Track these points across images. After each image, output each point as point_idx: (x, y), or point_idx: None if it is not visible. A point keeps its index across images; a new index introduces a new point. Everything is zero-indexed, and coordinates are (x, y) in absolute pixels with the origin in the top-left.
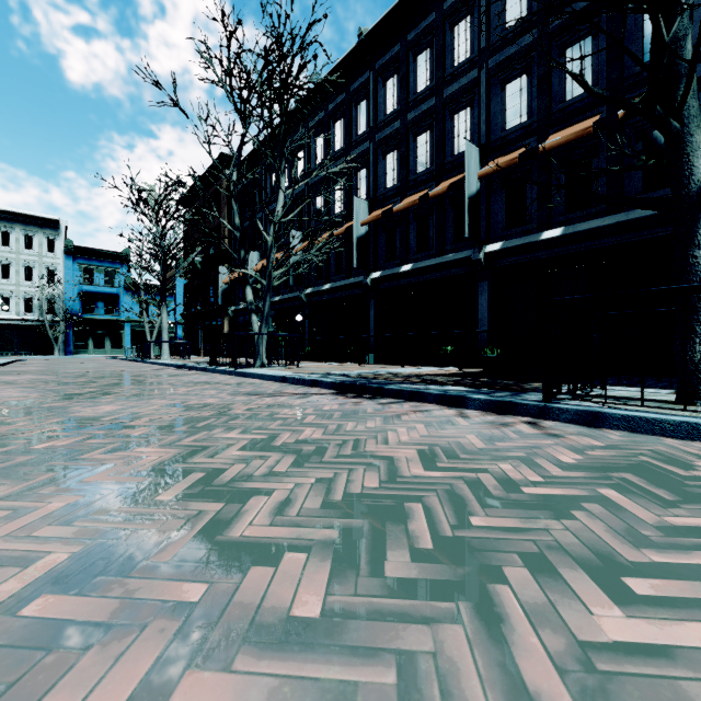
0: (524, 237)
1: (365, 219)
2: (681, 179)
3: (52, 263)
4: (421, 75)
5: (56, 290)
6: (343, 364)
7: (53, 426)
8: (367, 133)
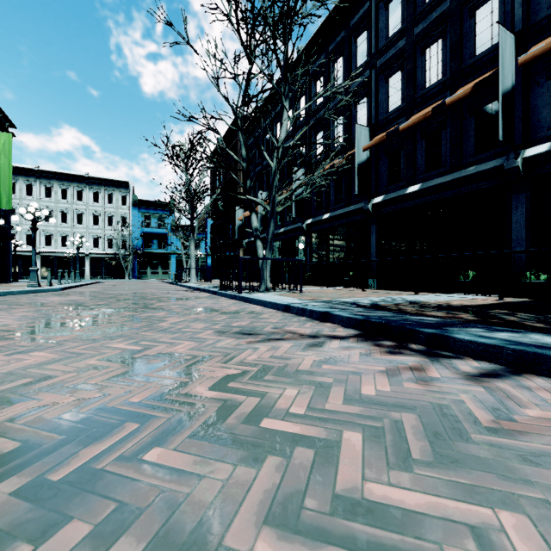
0: None
1: (367, 144)
2: None
3: (124, 213)
4: None
5: (127, 232)
6: (344, 288)
7: None
8: (367, 62)
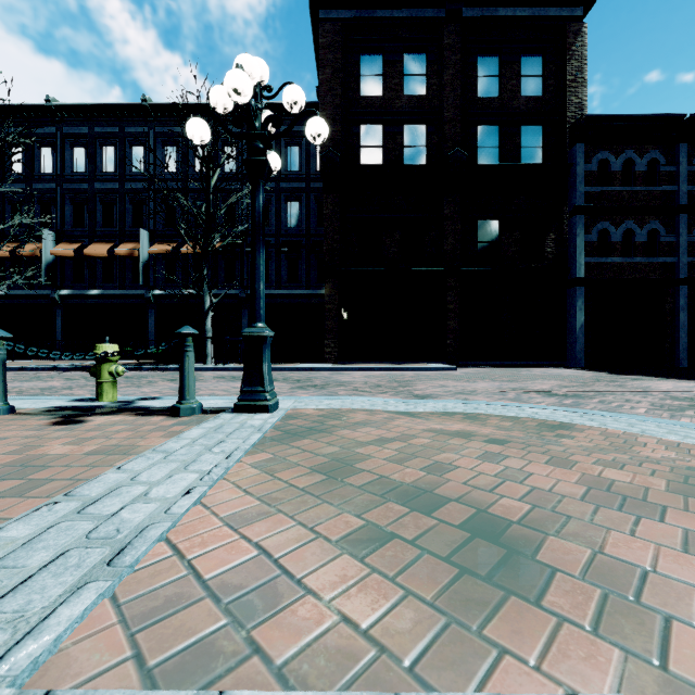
0: (175, 290)
1: (55, 249)
2: (203, 307)
3: None
4: (107, 161)
5: None
6: (31, 361)
7: None
8: (53, 175)
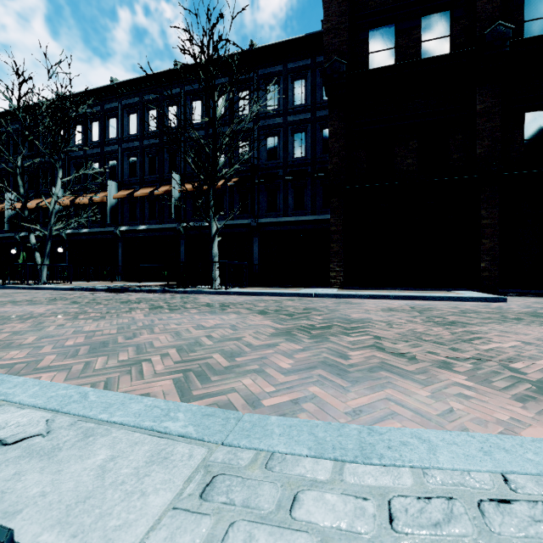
0: (199, 222)
1: (116, 195)
2: (210, 233)
3: None
4: (151, 122)
5: None
6: (100, 282)
7: (2, 302)
8: (117, 139)
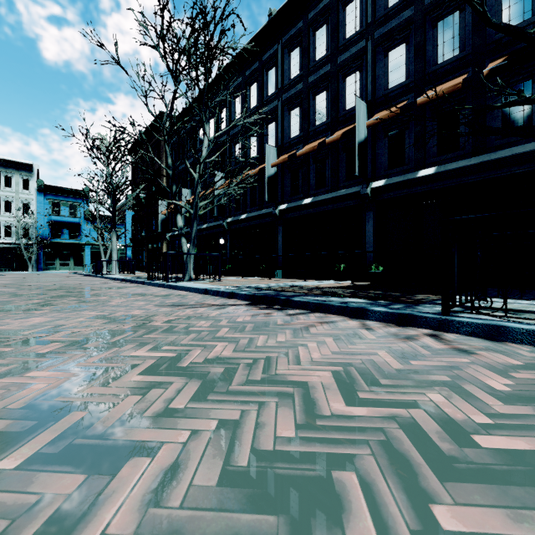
0: (403, 175)
1: (274, 162)
2: None
3: (26, 198)
4: (319, 46)
5: (30, 220)
6: (256, 278)
7: None
8: (276, 93)
